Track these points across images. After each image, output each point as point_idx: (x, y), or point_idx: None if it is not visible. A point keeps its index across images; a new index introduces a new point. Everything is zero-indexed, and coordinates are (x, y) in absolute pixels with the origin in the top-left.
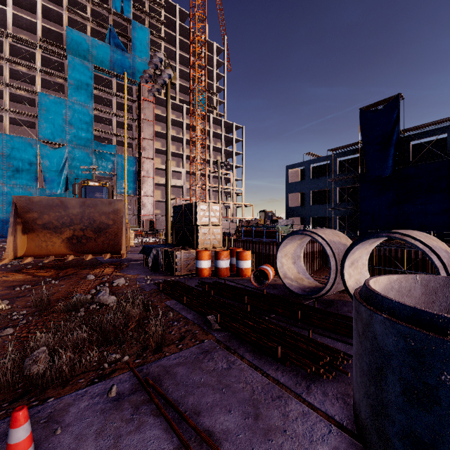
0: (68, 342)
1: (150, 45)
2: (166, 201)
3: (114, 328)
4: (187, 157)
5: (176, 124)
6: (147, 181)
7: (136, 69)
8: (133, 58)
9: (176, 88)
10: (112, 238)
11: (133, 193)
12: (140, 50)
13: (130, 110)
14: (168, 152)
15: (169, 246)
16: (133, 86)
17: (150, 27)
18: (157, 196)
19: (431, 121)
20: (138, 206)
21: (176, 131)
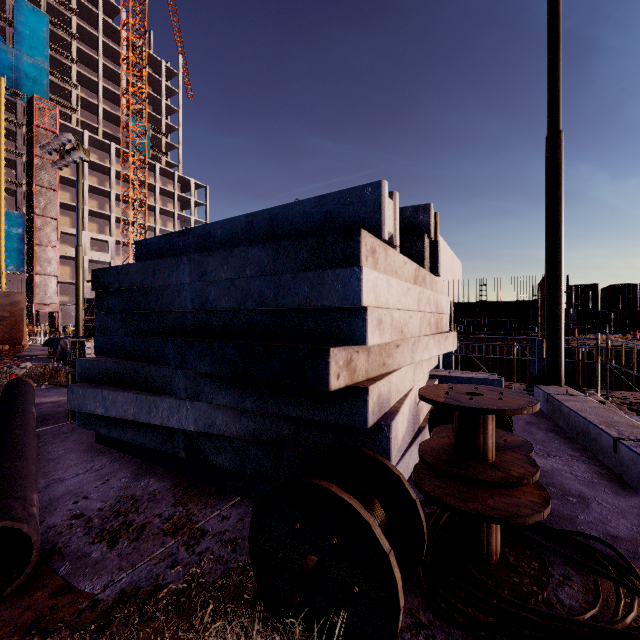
0: (5, 381)
1: (51, 38)
2: (78, 291)
3: (35, 376)
4: (117, 220)
5: (99, 169)
6: (45, 252)
7: (22, 73)
8: (18, 55)
9: (98, 114)
10: (7, 331)
11: (17, 269)
12: (32, 46)
13: (11, 135)
14: (79, 238)
15: (79, 337)
16: (18, 101)
17: (50, 10)
18: (64, 275)
19: None
20: (27, 289)
21: (99, 180)
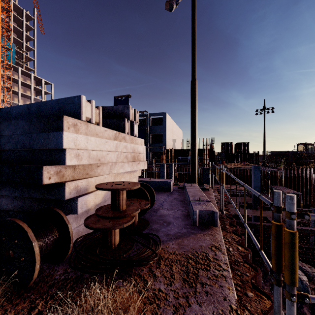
0: None
1: None
2: None
3: None
4: None
5: None
6: None
7: None
8: None
9: None
10: None
11: None
12: None
13: None
14: None
15: None
16: None
17: None
18: None
19: (140, 111)
20: None
21: None
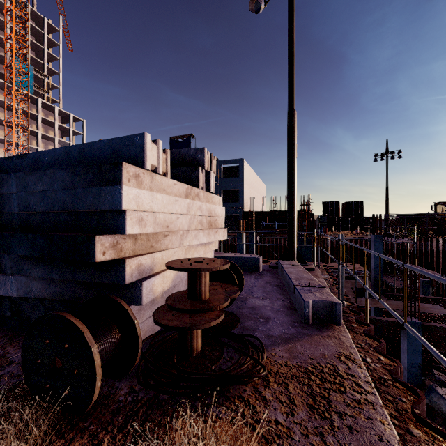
0: None
1: None
2: None
3: None
4: (2, 141)
5: None
6: None
7: None
8: None
9: None
10: None
11: None
12: None
13: None
14: None
15: None
16: None
17: None
18: None
19: None
20: None
21: None
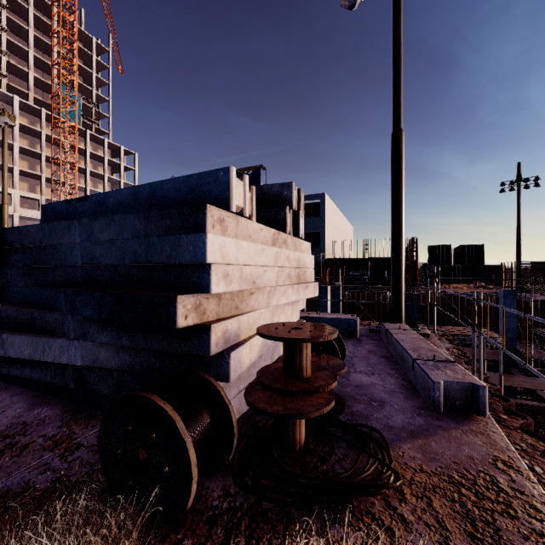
0: None
1: None
2: None
3: None
4: (48, 180)
5: (30, 132)
6: None
7: None
8: None
9: (28, 81)
10: None
11: None
12: None
13: None
14: (5, 196)
15: None
16: None
17: None
18: None
19: None
20: None
21: (30, 142)
